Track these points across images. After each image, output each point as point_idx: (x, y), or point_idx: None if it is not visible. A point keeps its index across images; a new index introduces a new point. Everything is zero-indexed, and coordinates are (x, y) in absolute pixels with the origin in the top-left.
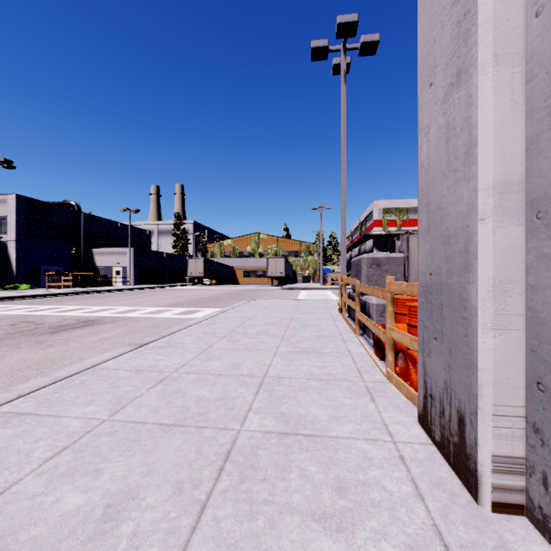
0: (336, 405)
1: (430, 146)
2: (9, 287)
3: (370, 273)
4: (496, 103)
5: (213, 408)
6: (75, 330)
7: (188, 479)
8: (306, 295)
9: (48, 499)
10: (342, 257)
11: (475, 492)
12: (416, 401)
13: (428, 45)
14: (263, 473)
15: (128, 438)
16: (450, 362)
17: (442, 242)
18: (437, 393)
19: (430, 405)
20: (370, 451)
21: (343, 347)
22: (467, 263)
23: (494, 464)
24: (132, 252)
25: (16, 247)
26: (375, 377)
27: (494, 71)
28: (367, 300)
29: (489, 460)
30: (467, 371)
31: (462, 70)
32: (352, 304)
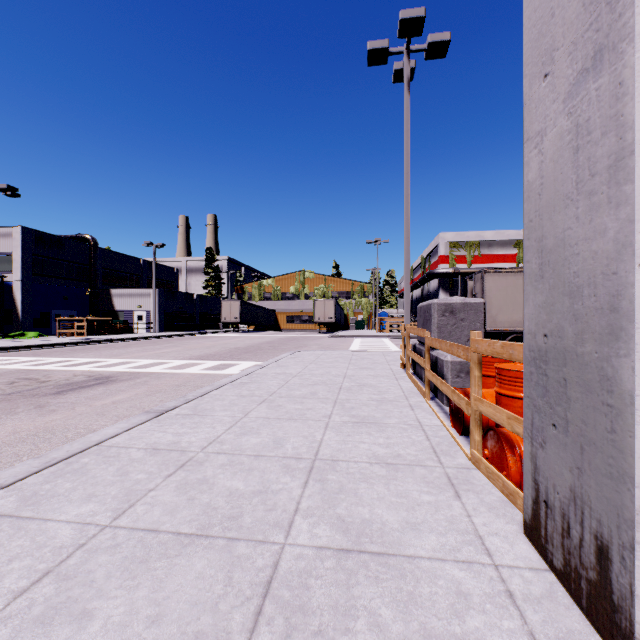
0: (410, 505)
1: (544, 160)
2: (13, 334)
3: (442, 322)
4: None
5: (249, 508)
6: (85, 389)
7: (212, 631)
8: (360, 345)
9: None
10: (405, 302)
11: None
12: (516, 500)
13: (541, 22)
14: (318, 621)
15: (133, 557)
16: (582, 464)
17: (567, 293)
18: (558, 501)
19: (544, 514)
20: (464, 582)
21: (412, 416)
22: (615, 326)
23: None
24: (156, 294)
25: (22, 288)
26: (457, 460)
27: None
28: (439, 355)
29: None
30: (614, 483)
31: (605, 47)
32: (420, 360)
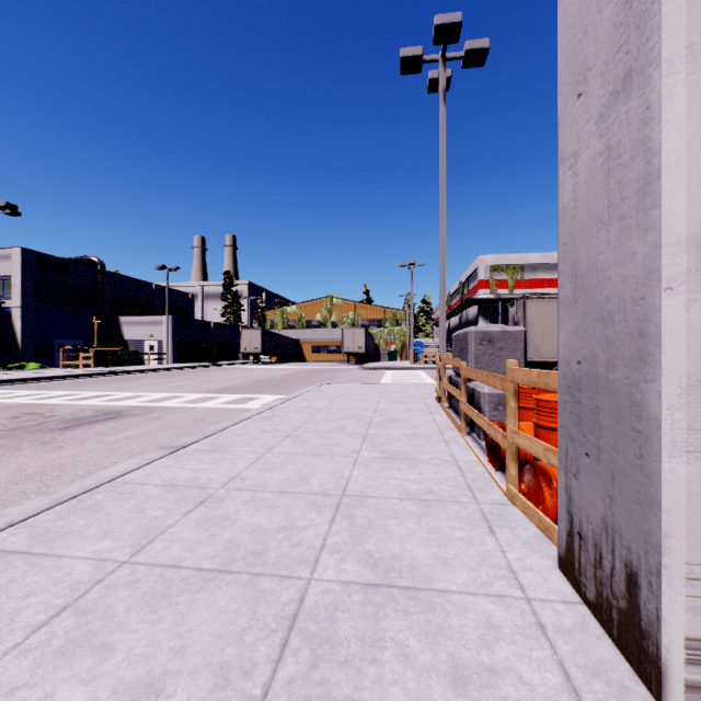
0: (441, 540)
1: (577, 182)
2: (13, 366)
3: (480, 352)
4: (691, 117)
5: (273, 544)
6: (93, 425)
7: (237, 662)
8: (392, 377)
9: (33, 695)
10: (440, 330)
11: (657, 690)
12: (552, 535)
13: (575, 40)
14: (345, 652)
15: (154, 592)
16: (613, 492)
17: (599, 318)
18: (591, 532)
19: (577, 546)
20: (495, 615)
21: (446, 451)
22: (643, 351)
23: (688, 651)
24: (169, 322)
25: (23, 315)
26: (492, 496)
27: (688, 68)
28: (476, 387)
29: (680, 644)
30: (642, 509)
31: (634, 70)
32: (456, 392)
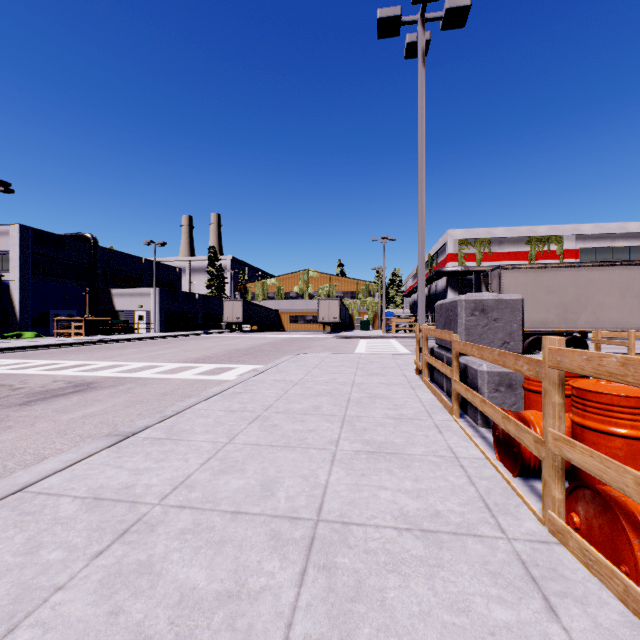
0: (477, 633)
1: None
2: (9, 335)
3: (471, 323)
4: None
5: (205, 639)
6: (57, 399)
7: None
8: (366, 346)
9: None
10: (419, 299)
11: None
12: None
13: None
14: None
15: None
16: None
17: None
18: None
19: None
20: None
21: (441, 442)
22: None
23: None
24: (157, 293)
25: (20, 287)
26: (525, 525)
27: None
28: (469, 363)
29: None
30: None
31: None
32: (445, 368)
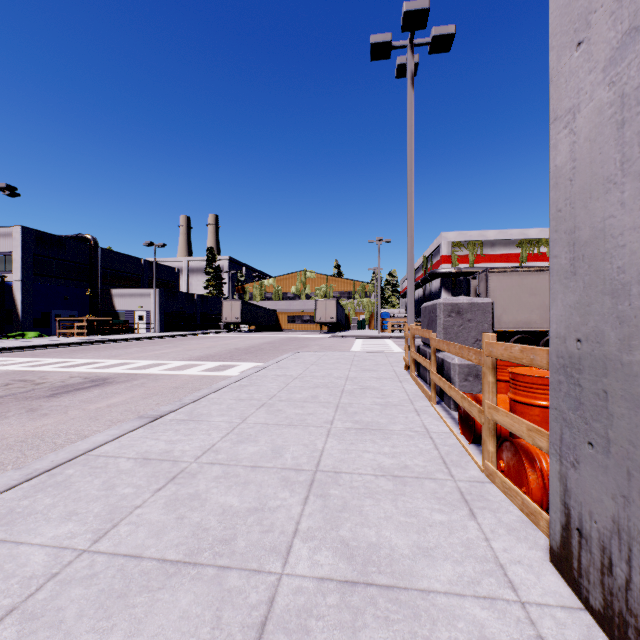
0: (421, 525)
1: (577, 141)
2: (13, 335)
3: (448, 323)
4: None
5: (243, 529)
6: (80, 392)
7: None
8: (361, 345)
9: None
10: (408, 302)
11: None
12: (539, 521)
13: None
14: None
15: (111, 590)
16: (629, 492)
17: (609, 291)
18: (595, 531)
19: (577, 544)
20: (488, 624)
21: (418, 422)
22: None
23: None
24: (157, 294)
25: (23, 288)
26: (469, 473)
27: None
28: (445, 358)
29: None
30: None
31: None
32: (425, 362)
